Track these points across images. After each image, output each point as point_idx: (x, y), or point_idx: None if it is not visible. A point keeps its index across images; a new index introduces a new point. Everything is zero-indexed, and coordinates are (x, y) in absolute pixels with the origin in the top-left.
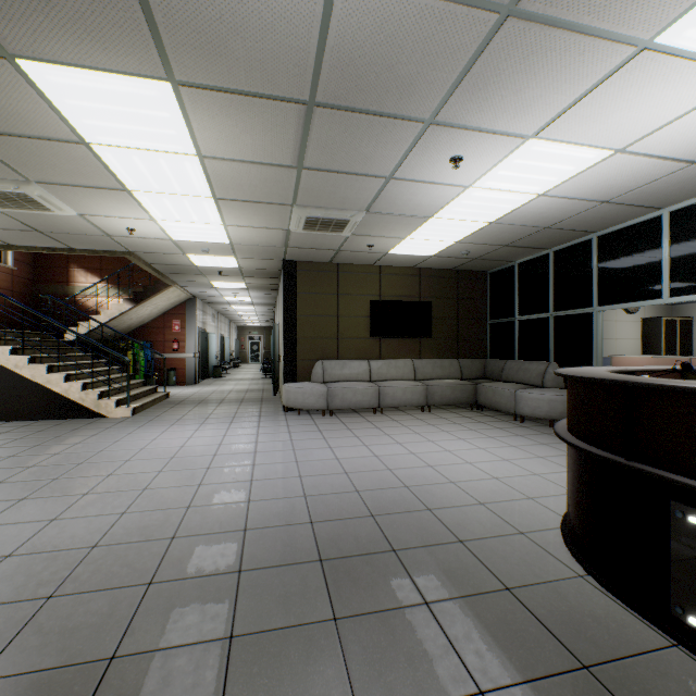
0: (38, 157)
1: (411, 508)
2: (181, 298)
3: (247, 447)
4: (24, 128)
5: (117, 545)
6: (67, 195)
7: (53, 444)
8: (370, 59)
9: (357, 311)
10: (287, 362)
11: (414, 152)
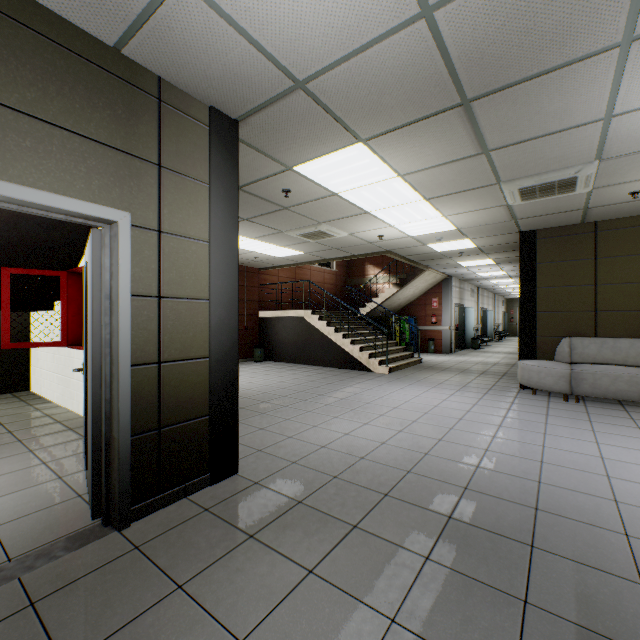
0: (318, 209)
1: (597, 522)
2: (436, 279)
3: (455, 413)
4: (308, 198)
5: (333, 450)
6: (339, 225)
7: (337, 384)
8: (500, 41)
9: (626, 277)
10: (523, 338)
11: (628, 79)
